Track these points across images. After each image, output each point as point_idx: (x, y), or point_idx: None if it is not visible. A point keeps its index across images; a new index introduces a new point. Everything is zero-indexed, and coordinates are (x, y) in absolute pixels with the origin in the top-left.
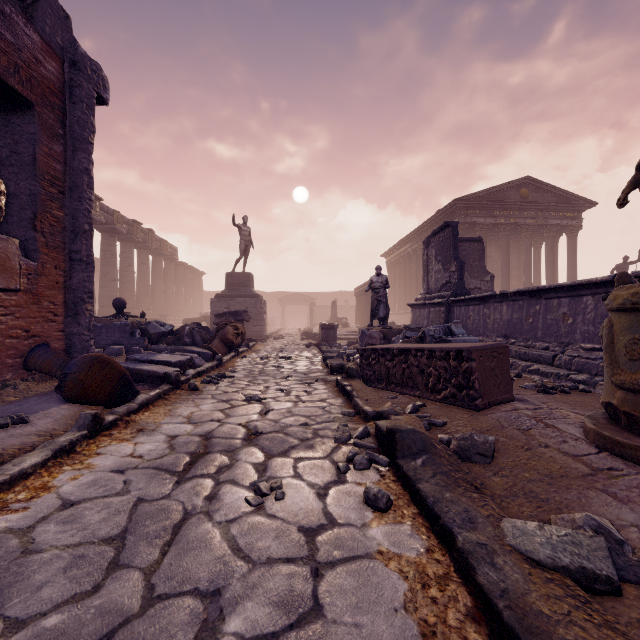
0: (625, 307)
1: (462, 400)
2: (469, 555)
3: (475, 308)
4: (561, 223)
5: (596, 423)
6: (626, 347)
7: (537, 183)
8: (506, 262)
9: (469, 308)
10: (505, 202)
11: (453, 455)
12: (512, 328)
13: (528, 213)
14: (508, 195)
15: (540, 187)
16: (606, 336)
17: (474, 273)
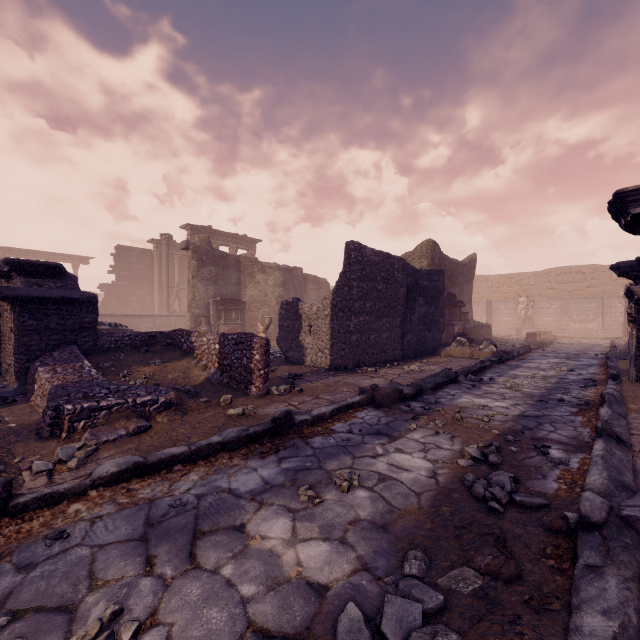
0: None
1: None
2: None
3: None
4: None
5: None
6: None
7: None
8: None
9: None
10: None
11: None
12: None
13: None
14: None
15: None
16: None
17: None
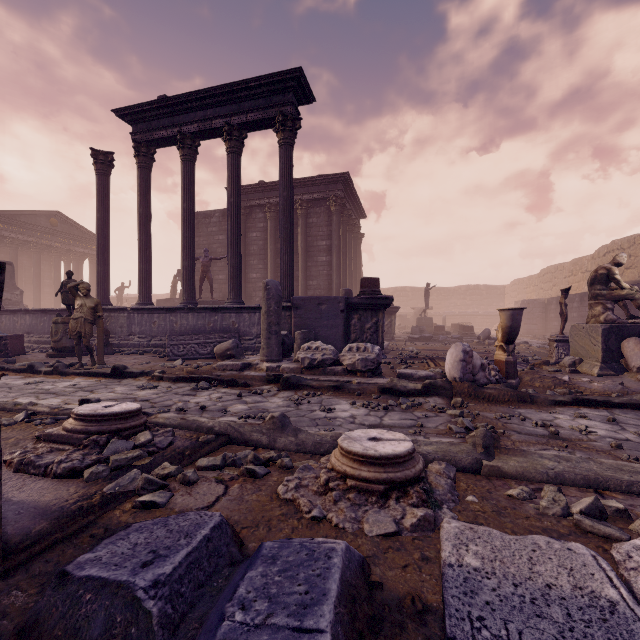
0: (54, 322)
1: (3, 355)
2: (9, 367)
3: (7, 316)
4: (85, 251)
5: (49, 352)
6: (55, 332)
7: (65, 218)
8: (38, 274)
9: (2, 316)
10: (37, 226)
11: (3, 362)
12: (32, 328)
13: (58, 238)
14: (40, 220)
15: (68, 221)
16: (51, 330)
17: (6, 288)
